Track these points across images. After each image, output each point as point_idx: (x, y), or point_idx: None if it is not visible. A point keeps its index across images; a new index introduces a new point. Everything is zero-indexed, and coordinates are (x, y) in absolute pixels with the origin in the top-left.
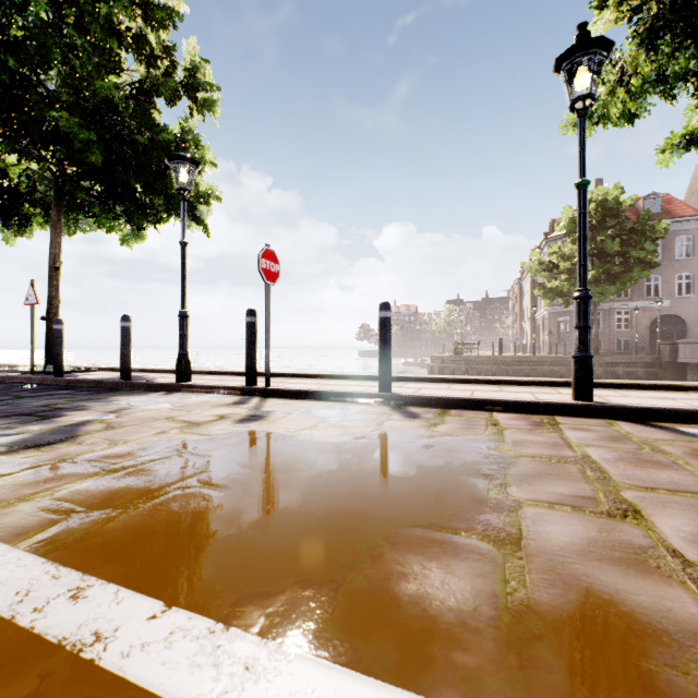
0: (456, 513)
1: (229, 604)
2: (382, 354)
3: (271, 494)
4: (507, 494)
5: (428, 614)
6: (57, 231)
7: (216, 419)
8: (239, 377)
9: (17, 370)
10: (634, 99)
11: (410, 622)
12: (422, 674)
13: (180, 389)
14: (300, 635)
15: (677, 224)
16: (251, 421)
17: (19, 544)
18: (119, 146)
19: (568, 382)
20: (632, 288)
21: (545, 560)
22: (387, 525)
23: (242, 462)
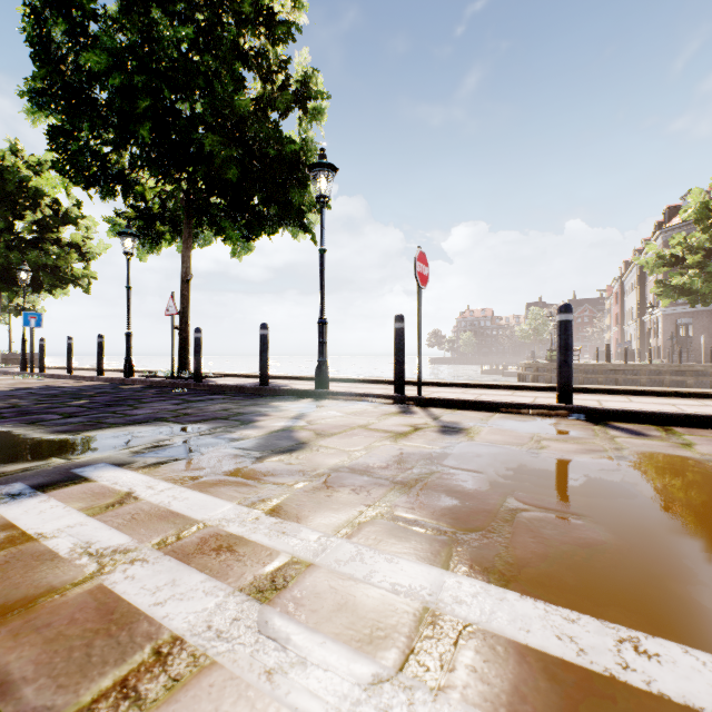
0: None
1: None
2: (563, 362)
3: (644, 526)
4: None
5: None
6: (188, 246)
7: (413, 429)
8: (368, 385)
9: (157, 375)
10: None
11: None
12: None
13: (325, 396)
14: None
15: None
16: (455, 433)
17: (452, 569)
18: (249, 161)
19: None
20: None
21: None
22: None
23: (534, 482)
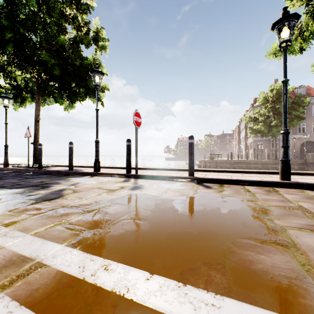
0: (257, 232)
1: (179, 274)
2: (190, 159)
3: (166, 222)
4: (275, 223)
5: (274, 280)
6: (38, 104)
7: (120, 188)
8: (120, 169)
9: (21, 166)
10: (305, 42)
11: (268, 283)
12: (290, 308)
13: (96, 175)
14: (220, 289)
15: (313, 99)
16: (136, 189)
17: (66, 244)
18: (66, 66)
19: (274, 172)
20: (292, 129)
21: (313, 254)
22: (228, 237)
23: (144, 208)
